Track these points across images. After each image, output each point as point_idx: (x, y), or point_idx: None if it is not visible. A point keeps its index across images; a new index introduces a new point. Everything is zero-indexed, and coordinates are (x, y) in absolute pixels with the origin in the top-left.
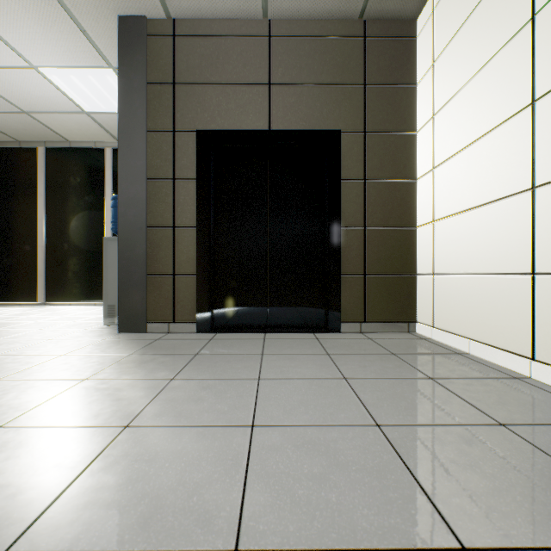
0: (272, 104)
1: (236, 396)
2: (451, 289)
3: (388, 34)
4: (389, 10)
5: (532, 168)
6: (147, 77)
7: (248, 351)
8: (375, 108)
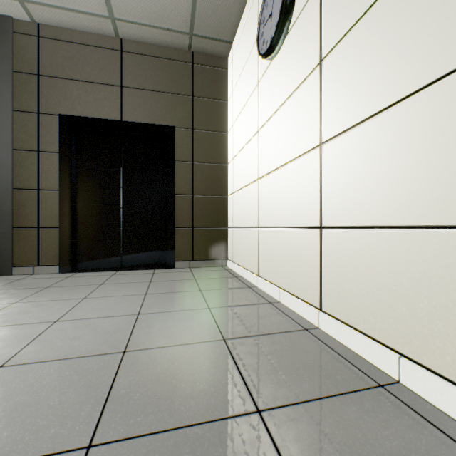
0: (124, 101)
1: (58, 308)
2: (238, 237)
3: (209, 64)
4: (208, 49)
5: (258, 167)
6: (13, 66)
7: (92, 283)
8: (200, 113)
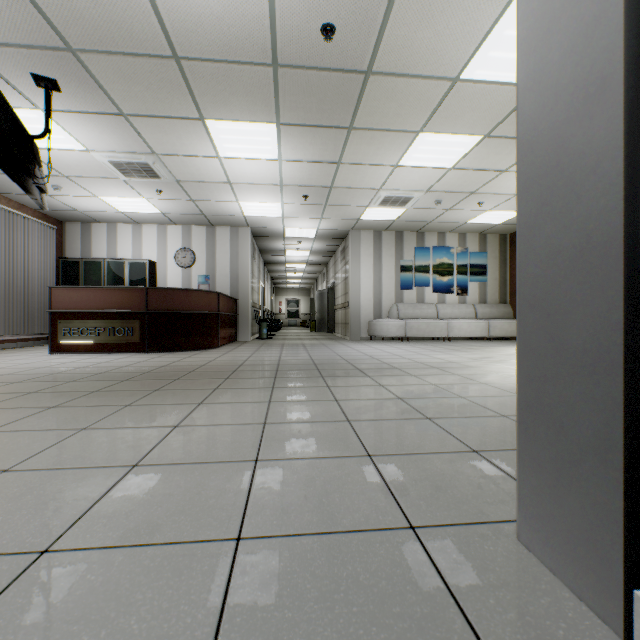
0: None
1: None
2: None
3: None
4: None
5: None
6: None
7: None
8: None
